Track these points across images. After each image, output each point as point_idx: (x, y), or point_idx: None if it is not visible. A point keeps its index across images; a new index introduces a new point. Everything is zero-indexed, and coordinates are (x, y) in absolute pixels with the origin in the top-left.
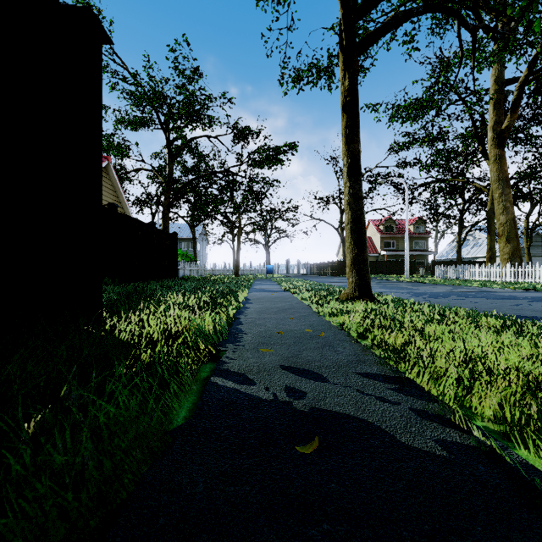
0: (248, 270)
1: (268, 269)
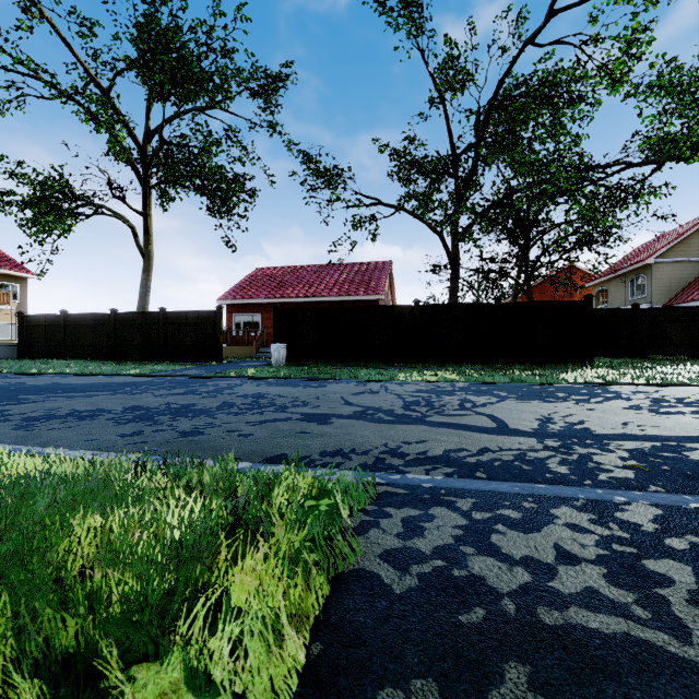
0: None
1: None
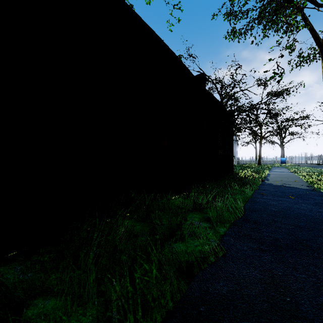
0: (266, 161)
1: (281, 161)
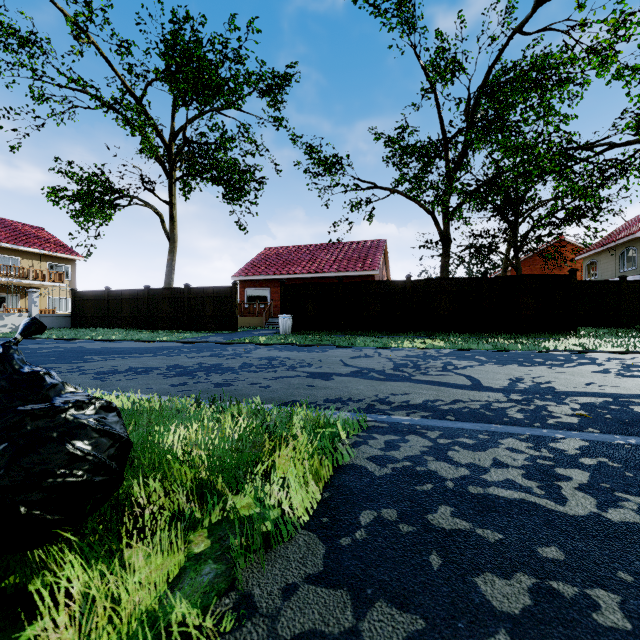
0: None
1: None
